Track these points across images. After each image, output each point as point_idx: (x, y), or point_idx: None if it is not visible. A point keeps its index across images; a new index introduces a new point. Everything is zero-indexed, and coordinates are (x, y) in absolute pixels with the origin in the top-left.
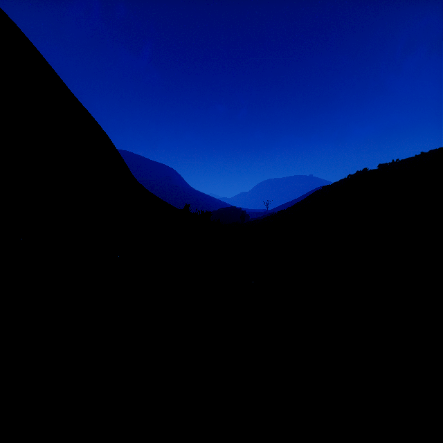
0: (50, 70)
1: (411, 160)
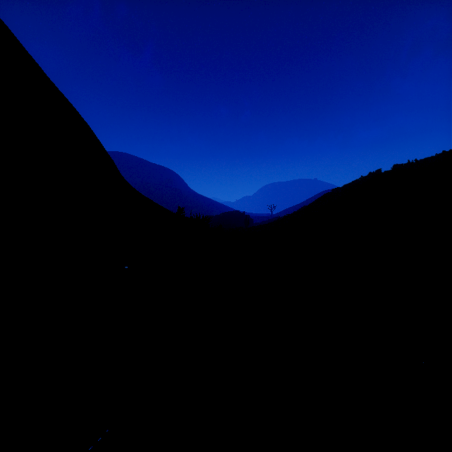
0: (17, 45)
1: (432, 159)
